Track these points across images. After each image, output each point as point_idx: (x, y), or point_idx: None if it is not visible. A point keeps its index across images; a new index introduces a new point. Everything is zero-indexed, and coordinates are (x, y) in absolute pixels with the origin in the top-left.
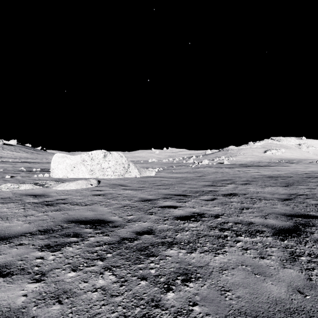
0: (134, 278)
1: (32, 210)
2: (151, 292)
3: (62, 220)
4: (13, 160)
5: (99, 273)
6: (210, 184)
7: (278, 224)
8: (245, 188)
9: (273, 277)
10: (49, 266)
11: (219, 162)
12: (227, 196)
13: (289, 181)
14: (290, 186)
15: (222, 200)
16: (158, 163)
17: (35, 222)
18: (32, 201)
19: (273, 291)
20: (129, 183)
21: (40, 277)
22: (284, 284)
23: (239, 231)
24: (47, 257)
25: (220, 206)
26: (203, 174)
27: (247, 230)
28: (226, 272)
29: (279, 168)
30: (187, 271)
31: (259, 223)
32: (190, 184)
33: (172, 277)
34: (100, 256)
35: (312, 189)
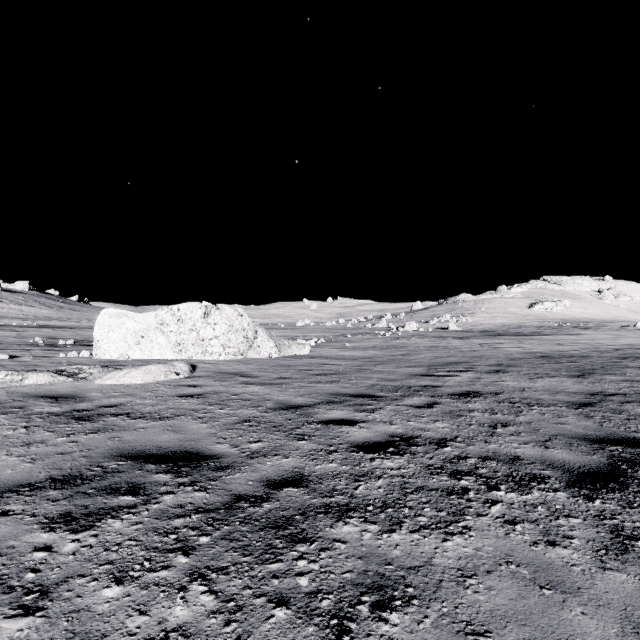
0: (259, 602)
1: (43, 430)
2: (299, 639)
3: (107, 454)
4: (21, 323)
5: (178, 587)
6: (423, 372)
7: (575, 460)
8: (495, 379)
9: (582, 595)
10: (61, 569)
11: (440, 326)
12: (460, 398)
13: (585, 366)
14: (588, 375)
15: (451, 408)
16: (317, 329)
17: (45, 458)
18: (46, 410)
19: (588, 633)
20: (256, 369)
21: (37, 599)
22: (612, 615)
23: (492, 477)
24: (61, 546)
25: (447, 421)
26: (408, 351)
27: (510, 475)
28: (473, 581)
29: (561, 339)
30: (383, 580)
31: (533, 459)
32: (381, 371)
33: (349, 597)
34: (183, 541)
35: (635, 381)
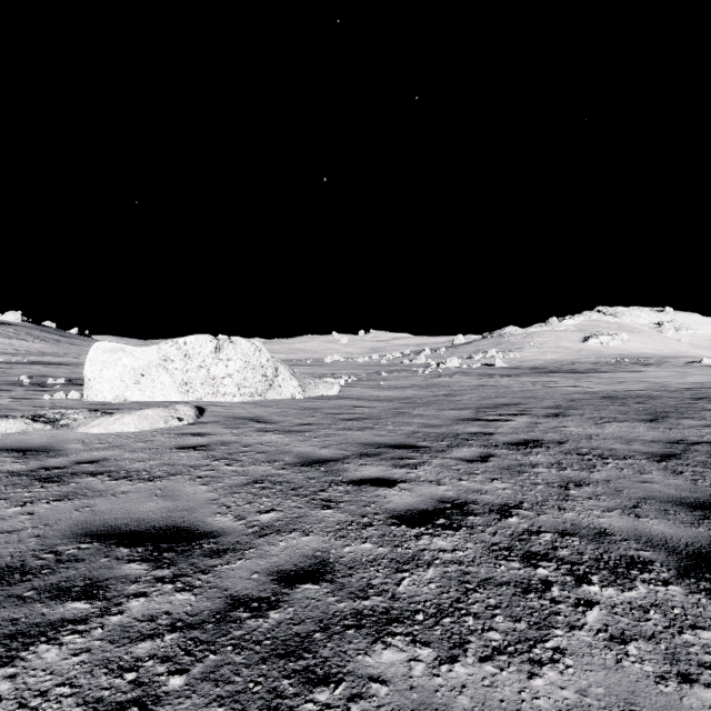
0: None
1: None
2: None
3: (68, 533)
4: (9, 359)
5: None
6: (471, 416)
7: (678, 535)
8: (556, 425)
9: None
10: None
11: (485, 362)
12: (518, 448)
13: (656, 408)
14: (662, 419)
15: (510, 461)
16: (347, 366)
17: None
18: (6, 468)
19: None
20: (275, 413)
21: None
22: None
23: (578, 562)
24: None
25: (507, 479)
26: (451, 391)
27: (601, 558)
28: None
29: (622, 377)
30: None
31: (625, 534)
32: (422, 415)
33: None
34: (144, 686)
35: None
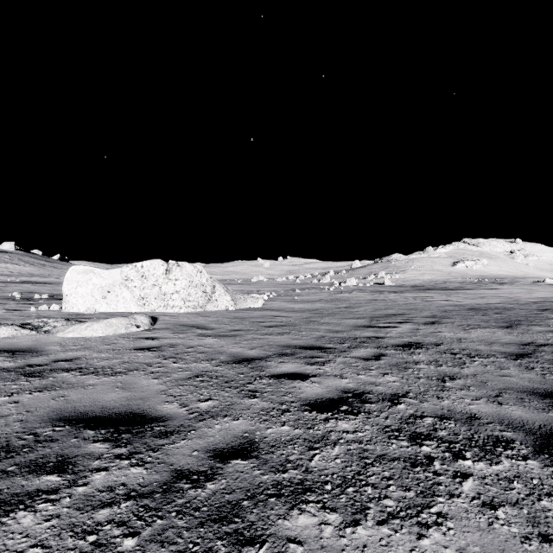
0: None
1: None
2: None
3: (46, 418)
4: (5, 279)
5: None
6: (366, 324)
7: (533, 419)
8: (433, 330)
9: None
10: None
11: (376, 282)
12: (404, 349)
13: (510, 317)
14: (515, 326)
15: (398, 359)
16: (269, 284)
17: None
18: None
19: None
20: (213, 321)
21: None
22: None
23: (454, 441)
24: None
25: (396, 374)
26: (350, 304)
27: (472, 438)
28: None
29: (483, 293)
30: None
31: (490, 418)
32: (328, 323)
33: None
34: (103, 547)
35: None
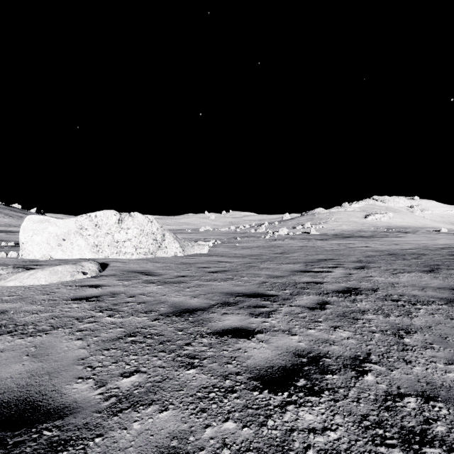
0: None
1: None
2: None
3: None
4: None
5: None
6: (302, 268)
7: None
8: (364, 275)
9: None
10: None
11: (304, 231)
12: (345, 296)
13: (428, 262)
14: (437, 270)
15: (343, 308)
16: (214, 233)
17: None
18: None
19: None
20: (161, 267)
21: None
22: None
23: None
24: None
25: (347, 327)
26: (285, 250)
27: None
28: None
29: (394, 240)
30: None
31: None
32: (267, 268)
33: None
34: None
35: None
